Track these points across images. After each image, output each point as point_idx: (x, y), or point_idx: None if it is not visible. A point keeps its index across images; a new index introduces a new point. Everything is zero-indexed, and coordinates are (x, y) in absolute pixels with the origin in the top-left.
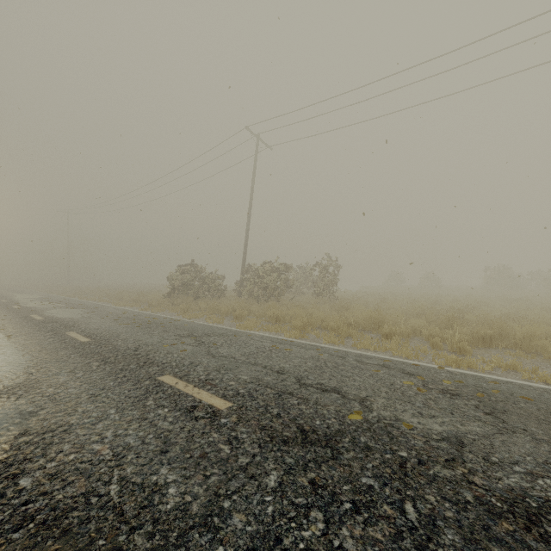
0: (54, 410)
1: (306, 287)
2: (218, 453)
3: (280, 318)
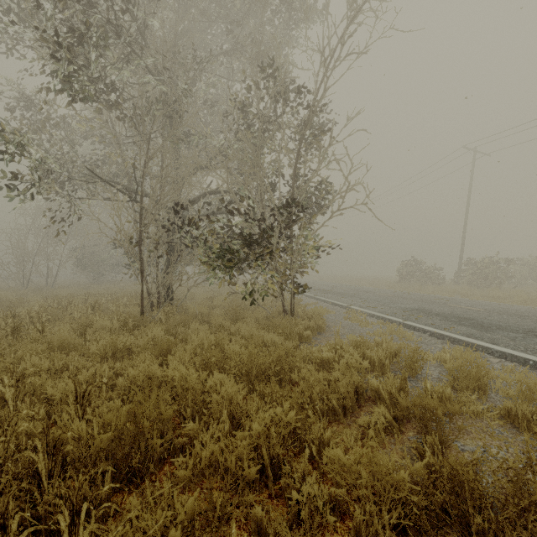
0: (419, 306)
1: (533, 279)
2: (485, 313)
3: (502, 296)
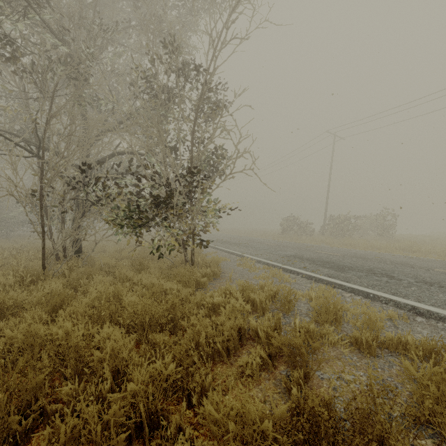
0: (295, 252)
1: (372, 231)
2: (341, 257)
3: (352, 244)
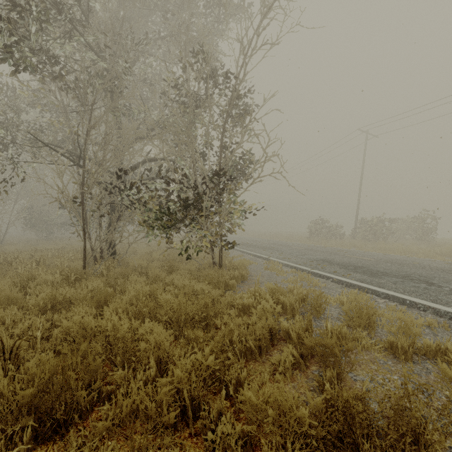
0: (325, 257)
1: (409, 235)
2: (374, 262)
3: (387, 248)
